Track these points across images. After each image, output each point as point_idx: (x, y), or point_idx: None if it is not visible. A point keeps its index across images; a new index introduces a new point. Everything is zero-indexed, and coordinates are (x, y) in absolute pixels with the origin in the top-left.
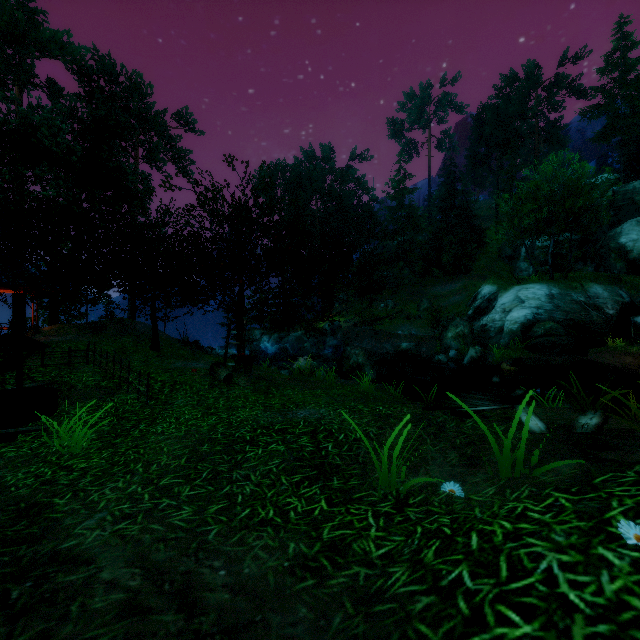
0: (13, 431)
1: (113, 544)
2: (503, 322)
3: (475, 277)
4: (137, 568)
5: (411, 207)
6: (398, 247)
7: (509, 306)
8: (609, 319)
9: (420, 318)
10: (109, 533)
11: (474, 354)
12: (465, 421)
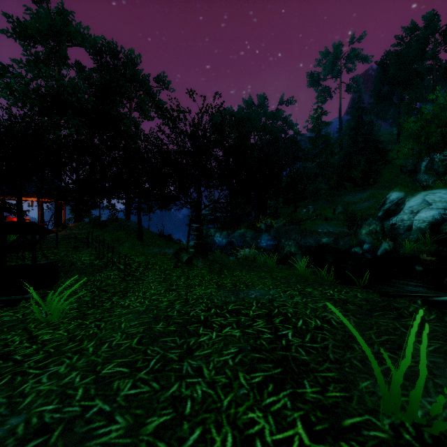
0: (19, 297)
1: None
2: (411, 221)
3: (381, 187)
4: None
5: (327, 136)
6: (316, 167)
7: (417, 208)
8: None
9: (335, 220)
10: None
11: (387, 247)
12: None
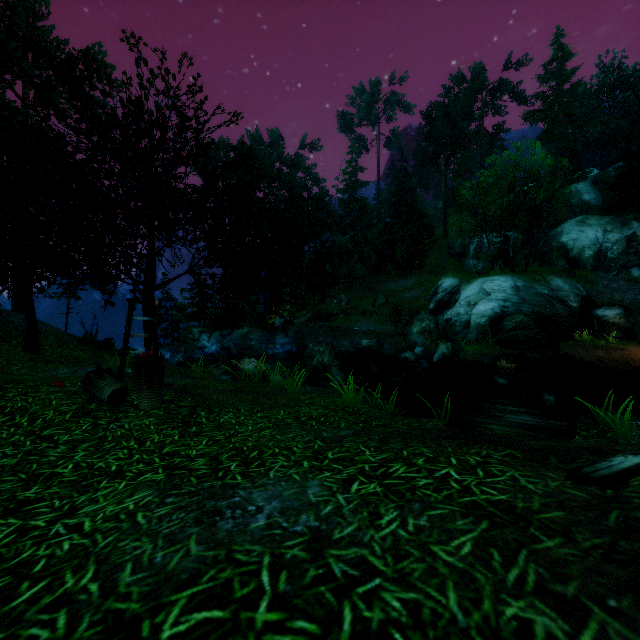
0: None
1: None
2: (469, 316)
3: (428, 273)
4: None
5: (363, 200)
6: (350, 241)
7: (474, 299)
8: (574, 312)
9: (376, 314)
10: None
11: (446, 350)
12: None
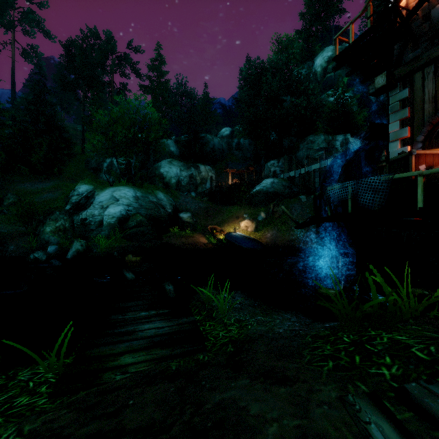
0: None
1: None
2: (102, 216)
3: (67, 179)
4: None
5: None
6: None
7: (106, 203)
8: (170, 215)
9: (4, 213)
10: None
11: (80, 247)
12: None
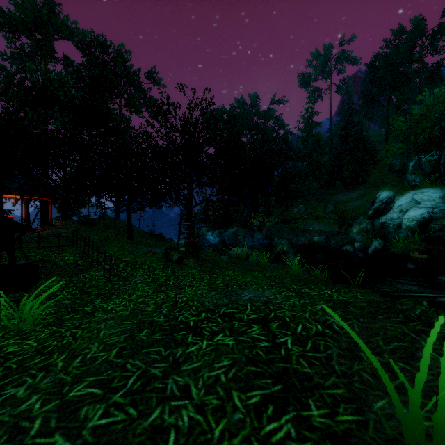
0: None
1: None
2: (401, 220)
3: (370, 187)
4: None
5: (317, 136)
6: (307, 166)
7: (406, 207)
8: None
9: (326, 218)
10: None
11: (378, 245)
12: None
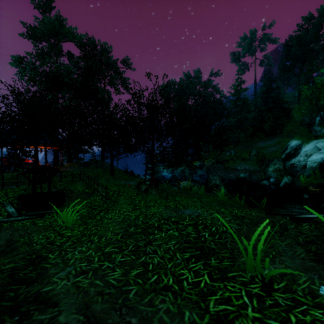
0: (44, 212)
1: (71, 292)
2: (306, 162)
3: (285, 136)
4: (82, 315)
5: (244, 99)
6: (237, 121)
7: (310, 152)
8: None
9: (251, 160)
10: (71, 283)
11: (287, 181)
12: (302, 224)
